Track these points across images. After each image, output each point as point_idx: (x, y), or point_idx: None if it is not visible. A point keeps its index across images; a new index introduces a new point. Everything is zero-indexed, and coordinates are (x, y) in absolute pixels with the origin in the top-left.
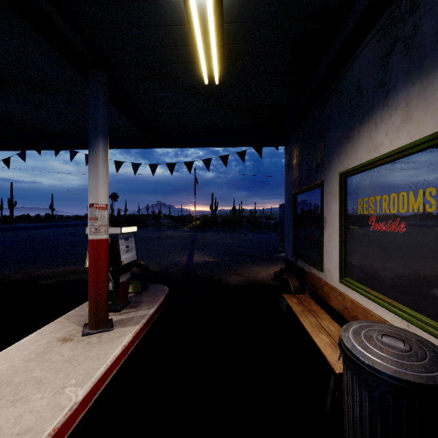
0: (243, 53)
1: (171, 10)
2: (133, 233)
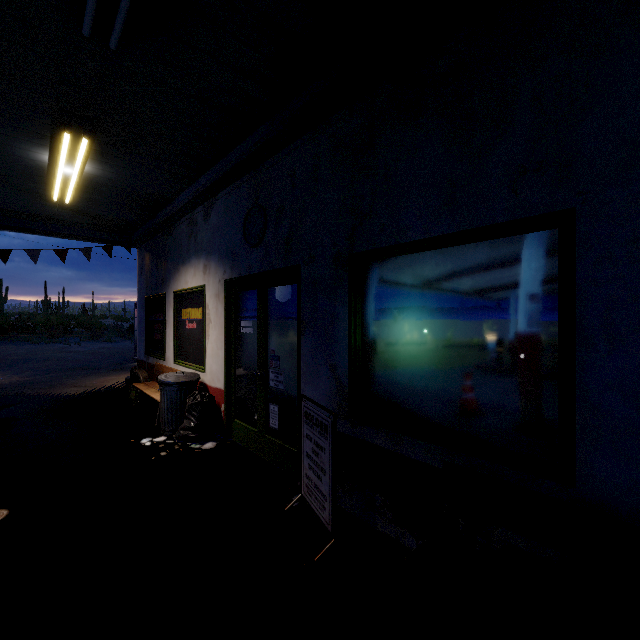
0: (96, 192)
1: (34, 163)
2: None
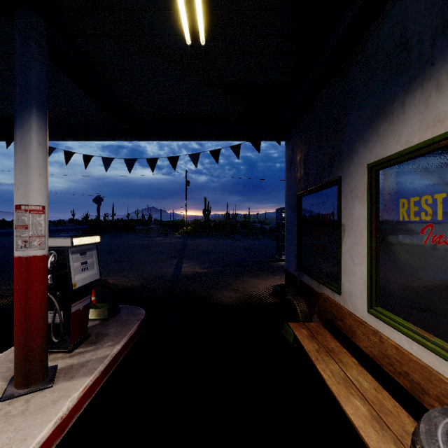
0: None
1: None
2: (94, 245)
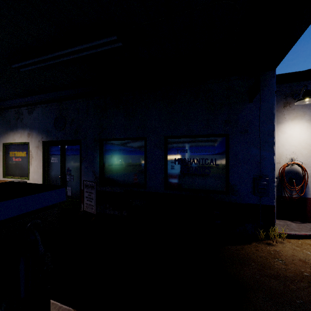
0: None
1: None
2: None
